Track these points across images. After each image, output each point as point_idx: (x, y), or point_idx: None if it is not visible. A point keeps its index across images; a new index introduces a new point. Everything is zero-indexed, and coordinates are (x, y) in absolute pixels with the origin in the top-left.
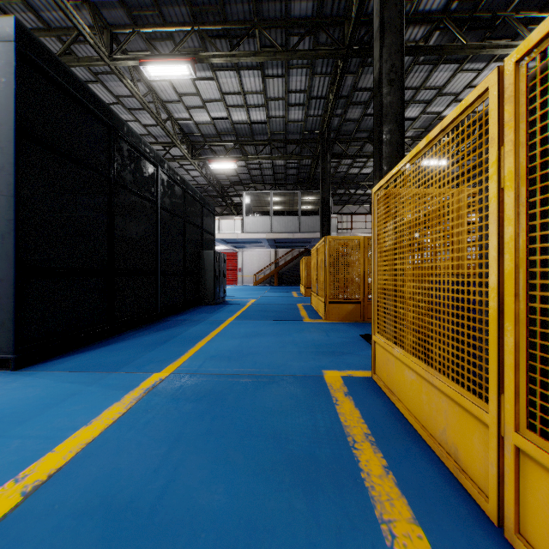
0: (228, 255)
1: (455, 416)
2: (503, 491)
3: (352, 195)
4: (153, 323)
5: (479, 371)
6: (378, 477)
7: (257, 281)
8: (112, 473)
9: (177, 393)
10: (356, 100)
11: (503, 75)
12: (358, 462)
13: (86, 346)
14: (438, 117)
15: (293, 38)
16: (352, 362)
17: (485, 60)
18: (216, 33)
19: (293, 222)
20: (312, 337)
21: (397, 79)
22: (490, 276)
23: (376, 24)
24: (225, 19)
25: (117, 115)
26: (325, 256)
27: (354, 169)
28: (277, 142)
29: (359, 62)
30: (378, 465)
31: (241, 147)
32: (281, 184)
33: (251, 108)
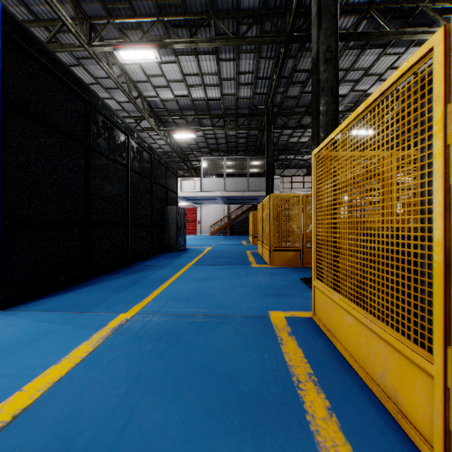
0: (189, 210)
1: (394, 361)
2: (447, 442)
3: (291, 160)
4: (124, 268)
5: (420, 322)
6: (323, 419)
7: (213, 232)
8: (74, 413)
9: (140, 332)
10: (295, 80)
11: (449, 33)
12: (303, 403)
13: (65, 288)
14: (365, 94)
15: (243, 27)
16: (294, 303)
17: (405, 45)
18: (178, 23)
19: (243, 182)
20: (259, 280)
21: (332, 58)
22: (434, 231)
23: (314, 11)
24: (185, 11)
25: (93, 91)
26: (270, 210)
27: (294, 138)
28: (229, 116)
29: (298, 47)
30: (322, 406)
31: (199, 120)
32: (233, 151)
33: (208, 87)
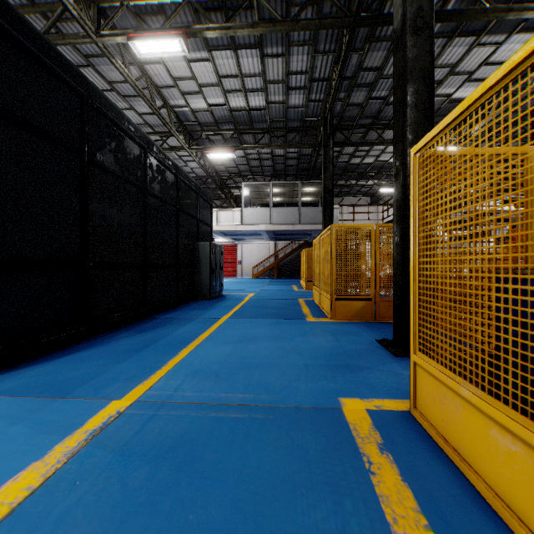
0: (228, 247)
1: None
2: None
3: (353, 185)
4: (139, 322)
5: None
6: None
7: (257, 274)
8: None
9: (133, 441)
10: (361, 82)
11: None
12: None
13: (47, 354)
14: (448, 100)
15: (294, 9)
16: (377, 383)
17: (505, 32)
18: (211, 5)
19: (293, 213)
20: (319, 342)
21: (425, 27)
22: None
23: None
24: None
25: (93, 84)
26: (331, 246)
27: (356, 159)
28: (277, 130)
29: (366, 37)
30: None
31: (239, 137)
32: (281, 176)
33: (250, 93)
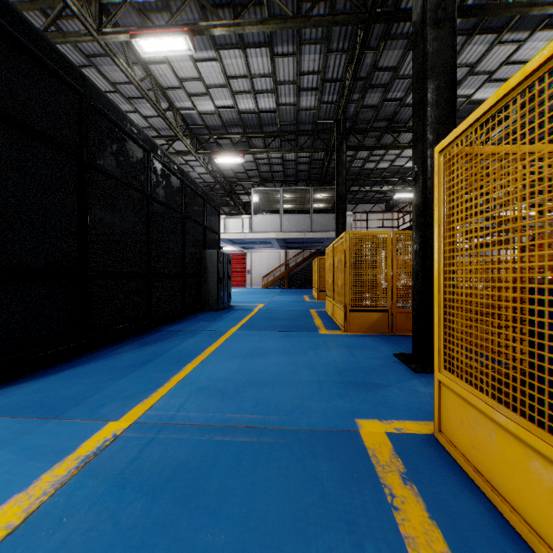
0: (236, 256)
1: None
2: None
3: (367, 192)
4: (142, 335)
5: None
6: None
7: (267, 284)
8: None
9: (129, 469)
10: (375, 83)
11: None
12: None
13: (42, 370)
14: (467, 102)
15: (306, 6)
16: (396, 403)
17: (528, 29)
18: (218, 1)
19: (305, 221)
20: (333, 357)
21: (447, 19)
22: None
23: None
24: None
25: (92, 82)
26: (345, 255)
27: (370, 163)
28: (287, 134)
29: (381, 34)
30: None
31: (249, 141)
32: (292, 181)
33: (259, 94)
